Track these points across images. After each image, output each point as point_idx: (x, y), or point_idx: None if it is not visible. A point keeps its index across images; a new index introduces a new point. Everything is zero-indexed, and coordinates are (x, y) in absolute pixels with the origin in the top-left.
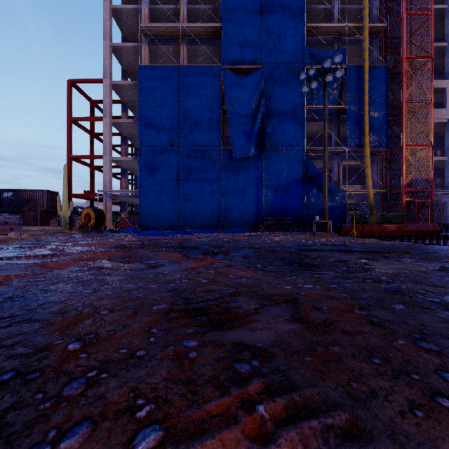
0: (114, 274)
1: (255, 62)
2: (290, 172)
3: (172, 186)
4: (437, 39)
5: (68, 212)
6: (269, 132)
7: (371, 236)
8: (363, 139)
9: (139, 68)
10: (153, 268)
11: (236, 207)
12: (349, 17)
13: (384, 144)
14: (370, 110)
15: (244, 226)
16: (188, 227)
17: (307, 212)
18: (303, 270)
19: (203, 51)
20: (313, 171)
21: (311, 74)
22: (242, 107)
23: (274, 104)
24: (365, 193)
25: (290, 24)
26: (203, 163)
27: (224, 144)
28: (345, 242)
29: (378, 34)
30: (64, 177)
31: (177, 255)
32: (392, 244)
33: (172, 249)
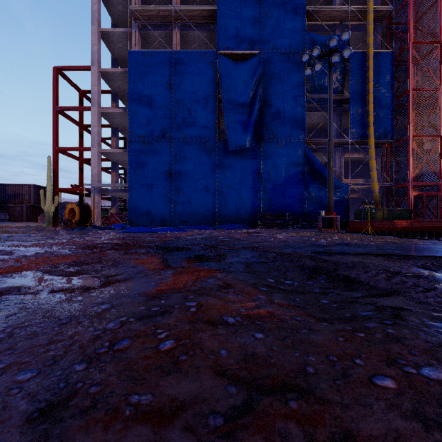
0: None
1: (252, 47)
2: (290, 165)
3: (163, 180)
4: None
5: (52, 207)
6: (267, 122)
7: (380, 232)
8: (366, 130)
9: (129, 53)
10: (105, 286)
11: (232, 202)
12: (351, 3)
13: (390, 135)
14: (374, 99)
15: (241, 222)
16: (181, 223)
17: (308, 208)
18: (342, 289)
19: (197, 37)
20: (315, 164)
21: (315, 54)
22: (238, 95)
23: (273, 92)
24: (368, 187)
25: (290, 7)
26: (196, 155)
27: (219, 136)
28: (364, 241)
29: (382, 19)
30: (47, 169)
31: (155, 260)
32: (429, 244)
33: (154, 250)
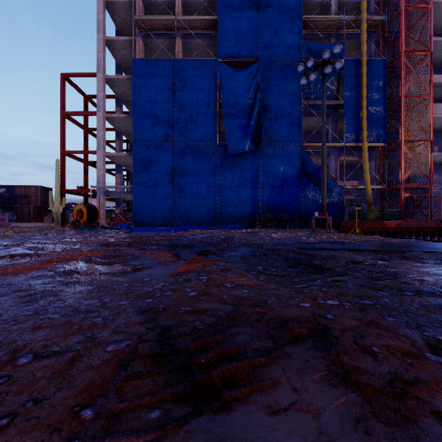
0: (81, 282)
1: (251, 55)
2: (287, 168)
3: (166, 182)
4: (434, 34)
5: (60, 208)
6: (266, 126)
7: (371, 232)
8: (360, 134)
9: (133, 61)
10: (136, 271)
11: (231, 203)
12: (346, 11)
13: (382, 139)
14: (367, 105)
15: (240, 222)
16: (183, 224)
17: (304, 209)
18: (312, 273)
19: (198, 45)
20: (311, 166)
21: (310, 65)
22: (238, 101)
23: (271, 98)
24: (362, 189)
25: (287, 17)
26: (198, 159)
27: (219, 139)
28: (349, 239)
29: (376, 28)
30: (56, 172)
31: (167, 255)
32: (402, 242)
33: (164, 247)
